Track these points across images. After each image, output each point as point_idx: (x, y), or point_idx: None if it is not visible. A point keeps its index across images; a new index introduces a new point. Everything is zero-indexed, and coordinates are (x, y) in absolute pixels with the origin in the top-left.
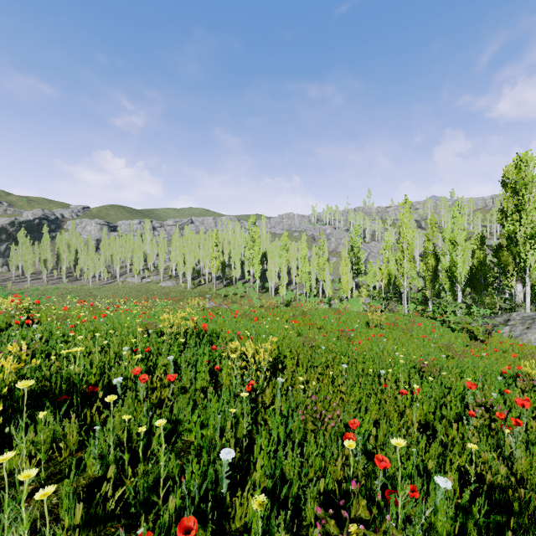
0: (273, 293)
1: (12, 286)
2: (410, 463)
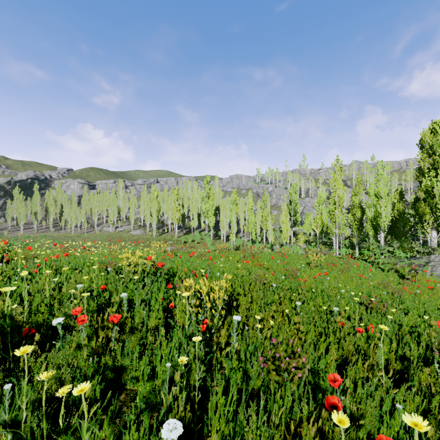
0: (225, 240)
1: (8, 234)
2: (396, 424)
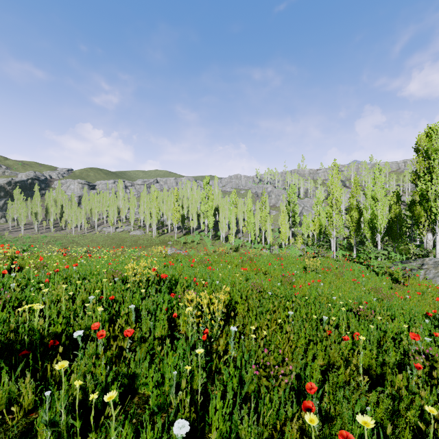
0: (224, 240)
1: (8, 235)
2: None
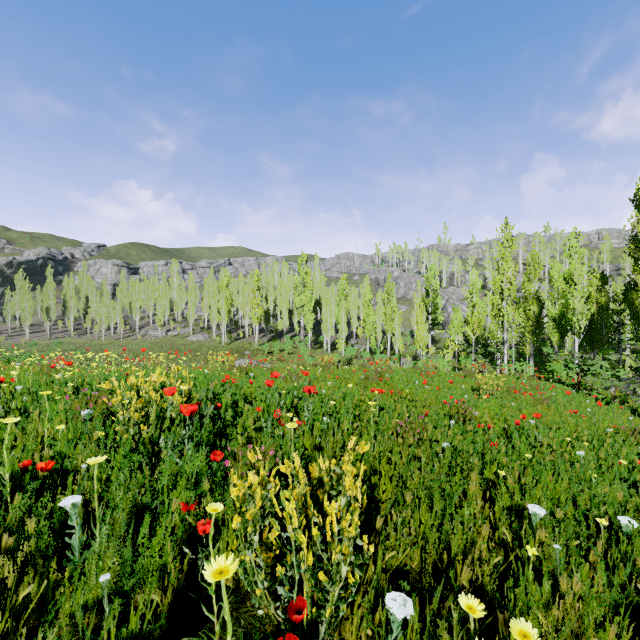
0: (329, 349)
1: (6, 341)
2: None
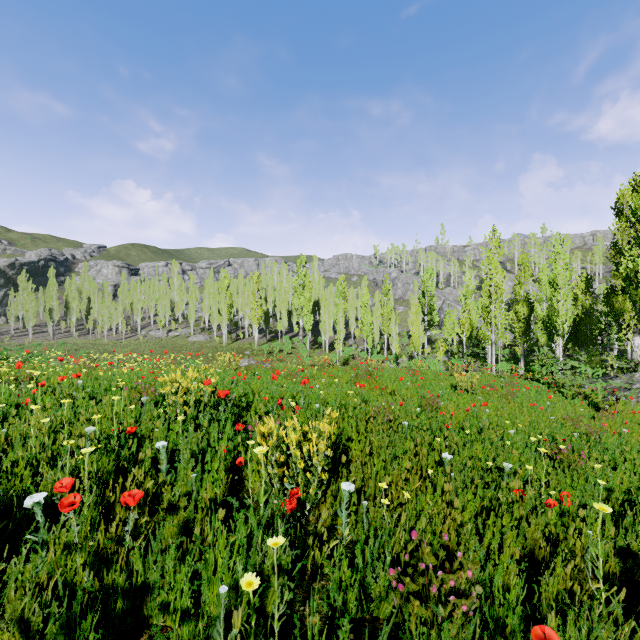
0: (327, 349)
1: (10, 341)
2: None
